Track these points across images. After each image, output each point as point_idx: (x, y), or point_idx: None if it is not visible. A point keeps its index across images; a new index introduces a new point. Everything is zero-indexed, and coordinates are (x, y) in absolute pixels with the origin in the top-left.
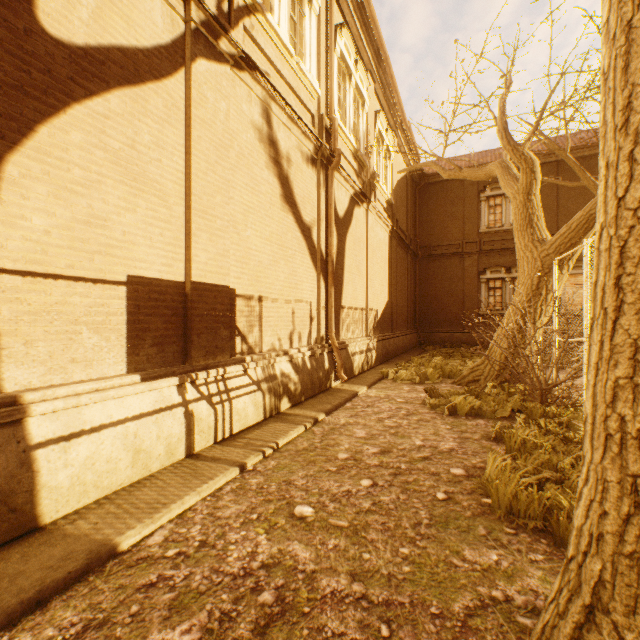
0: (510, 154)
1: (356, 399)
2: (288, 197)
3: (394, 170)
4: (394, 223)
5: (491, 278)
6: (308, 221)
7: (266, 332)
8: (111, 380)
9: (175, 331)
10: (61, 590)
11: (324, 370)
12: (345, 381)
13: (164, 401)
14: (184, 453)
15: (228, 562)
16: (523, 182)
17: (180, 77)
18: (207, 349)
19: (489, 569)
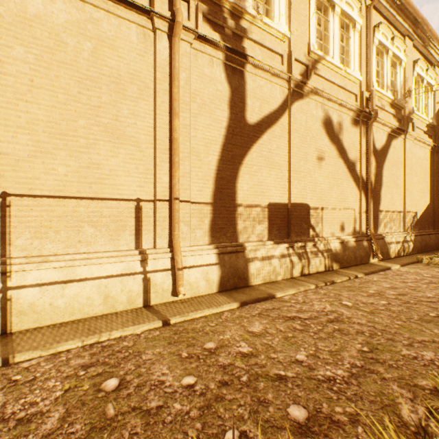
0: None
1: (388, 271)
2: (338, 150)
3: (436, 97)
4: (436, 140)
5: None
6: (352, 160)
7: (325, 226)
8: (265, 242)
9: (284, 224)
10: (262, 300)
11: (364, 251)
12: (381, 260)
13: (281, 253)
14: (289, 276)
15: (314, 307)
16: None
17: (286, 115)
18: (297, 233)
19: None
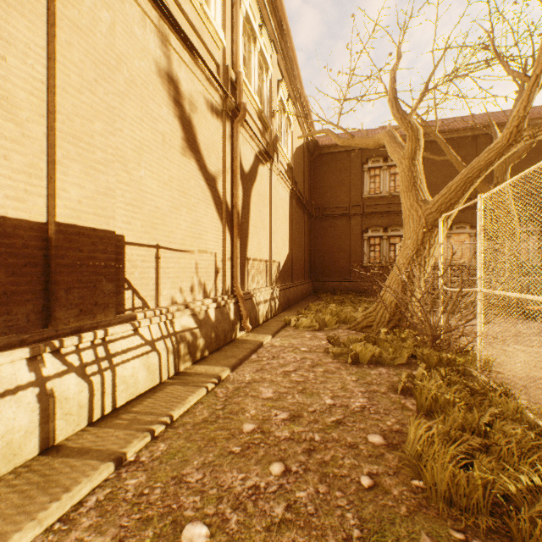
0: (399, 122)
1: (261, 350)
2: (191, 142)
3: (294, 138)
4: (294, 185)
5: (372, 236)
6: (213, 171)
7: (164, 284)
8: None
9: (30, 286)
10: None
11: (229, 321)
12: (250, 330)
13: (2, 383)
14: (37, 449)
15: None
16: (409, 148)
17: None
18: (81, 307)
19: None
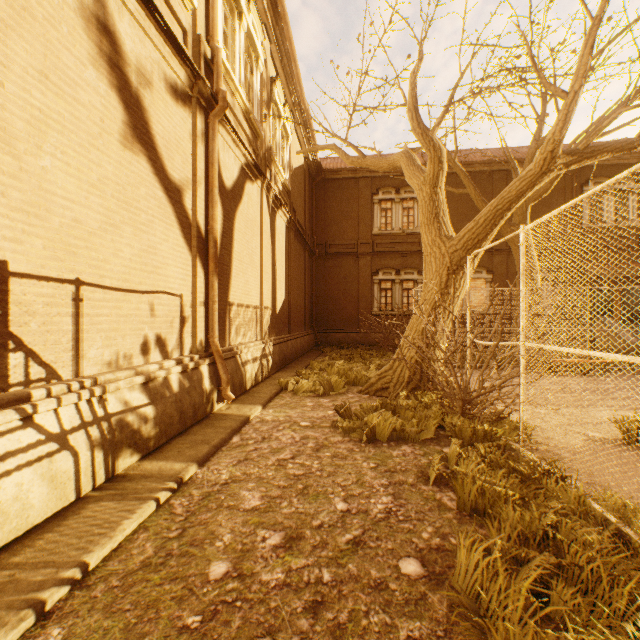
0: (420, 138)
1: (247, 428)
2: (140, 131)
3: (292, 155)
4: (292, 213)
5: (383, 279)
6: (177, 178)
7: (91, 341)
8: None
9: None
10: None
11: (202, 391)
12: (233, 400)
13: None
14: None
15: None
16: (431, 172)
17: None
18: None
19: None
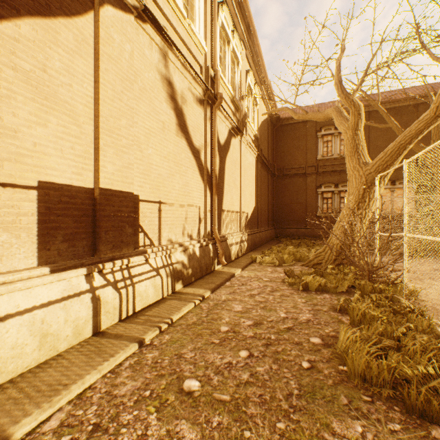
0: (343, 100)
1: (233, 279)
2: (182, 126)
3: (259, 114)
4: (259, 151)
5: (325, 191)
6: (197, 145)
7: (164, 229)
8: (19, 273)
9: (85, 229)
10: None
11: (209, 257)
12: (225, 265)
13: (72, 289)
14: (91, 332)
15: None
16: (352, 121)
17: (89, 18)
18: (114, 243)
19: None
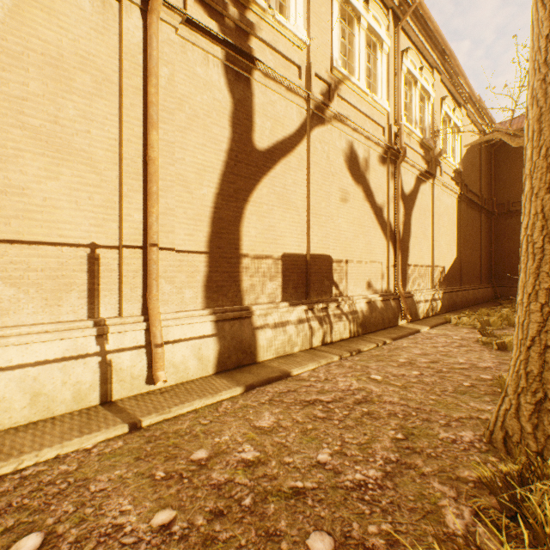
0: None
1: (418, 334)
2: (365, 191)
3: (463, 141)
4: (462, 188)
5: None
6: (379, 204)
7: (350, 283)
8: (278, 304)
9: (302, 281)
10: (274, 381)
11: (392, 311)
12: (410, 322)
13: (299, 317)
14: (308, 346)
15: (339, 386)
16: None
17: (304, 142)
18: (317, 292)
19: (482, 410)
